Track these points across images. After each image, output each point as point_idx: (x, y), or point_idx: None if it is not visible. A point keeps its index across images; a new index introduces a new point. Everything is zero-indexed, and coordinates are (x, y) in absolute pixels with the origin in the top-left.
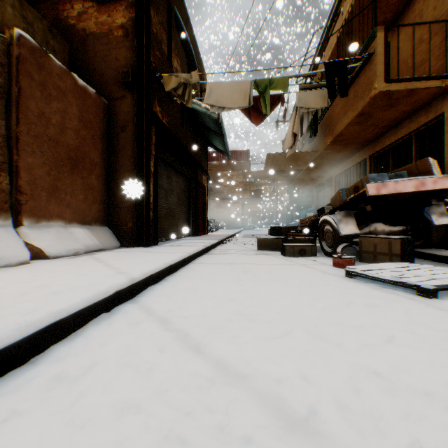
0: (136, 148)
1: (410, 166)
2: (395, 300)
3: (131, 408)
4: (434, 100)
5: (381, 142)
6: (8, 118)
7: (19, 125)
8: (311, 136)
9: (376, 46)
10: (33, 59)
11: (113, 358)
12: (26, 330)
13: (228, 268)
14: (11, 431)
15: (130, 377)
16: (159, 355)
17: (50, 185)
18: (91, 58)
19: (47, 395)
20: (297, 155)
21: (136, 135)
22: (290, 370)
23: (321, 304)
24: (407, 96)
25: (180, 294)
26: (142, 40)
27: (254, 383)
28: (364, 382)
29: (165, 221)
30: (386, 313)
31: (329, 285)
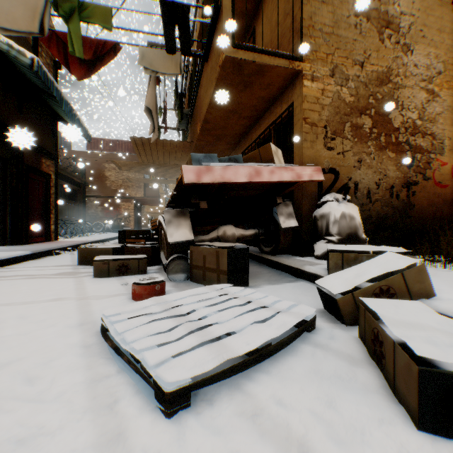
0: None
1: (255, 154)
2: None
3: None
4: (287, 88)
5: (250, 137)
6: None
7: None
8: (181, 120)
9: None
10: None
11: None
12: None
13: None
14: None
15: None
16: None
17: None
18: None
19: None
20: (171, 145)
21: None
22: None
23: None
24: (259, 73)
25: None
26: None
27: None
28: None
29: None
30: None
31: None
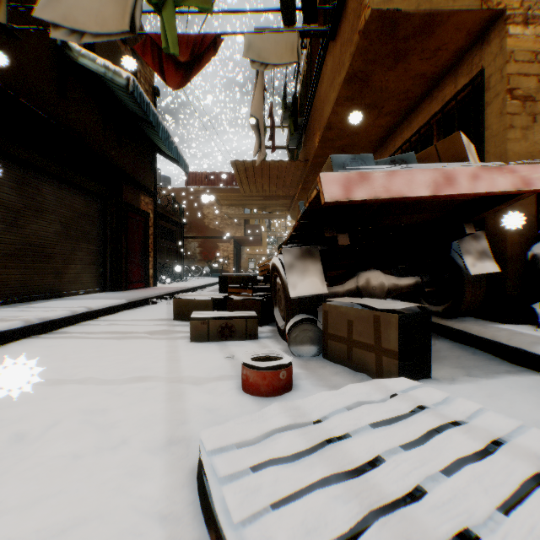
0: None
1: (427, 154)
2: None
3: None
4: (468, 52)
5: (392, 144)
6: None
7: None
8: (293, 133)
9: None
10: None
11: None
12: None
13: None
14: None
15: None
16: None
17: None
18: None
19: None
20: (280, 168)
21: None
22: None
23: None
24: (423, 32)
25: None
26: None
27: None
28: None
29: (11, 267)
30: None
31: None
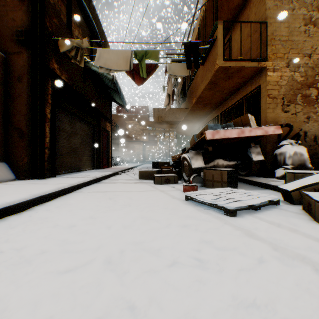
0: (32, 96)
1: (238, 120)
2: (206, 220)
3: None
4: (255, 76)
5: (227, 103)
6: None
7: None
8: (183, 97)
9: (217, 34)
10: None
11: None
12: None
13: (100, 196)
14: None
15: None
16: None
17: None
18: None
19: None
20: (175, 110)
21: (31, 85)
22: (41, 317)
23: (144, 228)
24: (238, 71)
25: (26, 224)
26: (37, 7)
27: None
28: None
29: (68, 157)
30: (190, 233)
31: (167, 208)
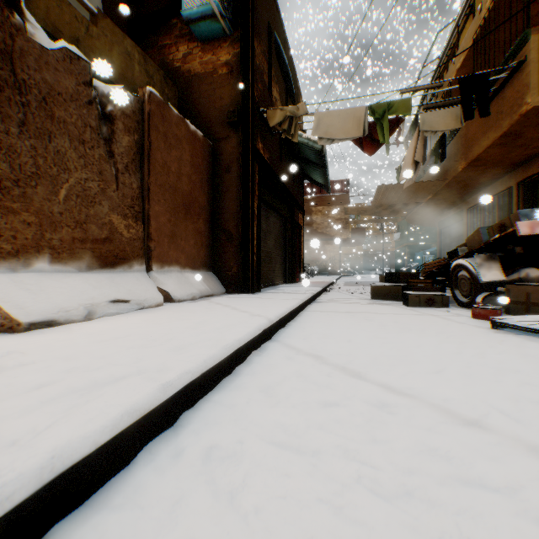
0: (242, 189)
1: None
2: None
3: (331, 405)
4: None
5: (534, 165)
6: (140, 171)
7: (149, 177)
8: (436, 162)
9: (527, 52)
10: (158, 113)
11: (292, 377)
12: (229, 350)
13: (348, 316)
14: (258, 408)
15: (317, 389)
16: (330, 378)
17: (169, 231)
18: (195, 99)
19: (262, 394)
20: (417, 186)
21: (241, 176)
22: (454, 394)
23: (469, 351)
24: None
25: (315, 337)
26: (247, 76)
27: (424, 399)
28: (527, 406)
29: (264, 266)
30: None
31: (472, 335)
